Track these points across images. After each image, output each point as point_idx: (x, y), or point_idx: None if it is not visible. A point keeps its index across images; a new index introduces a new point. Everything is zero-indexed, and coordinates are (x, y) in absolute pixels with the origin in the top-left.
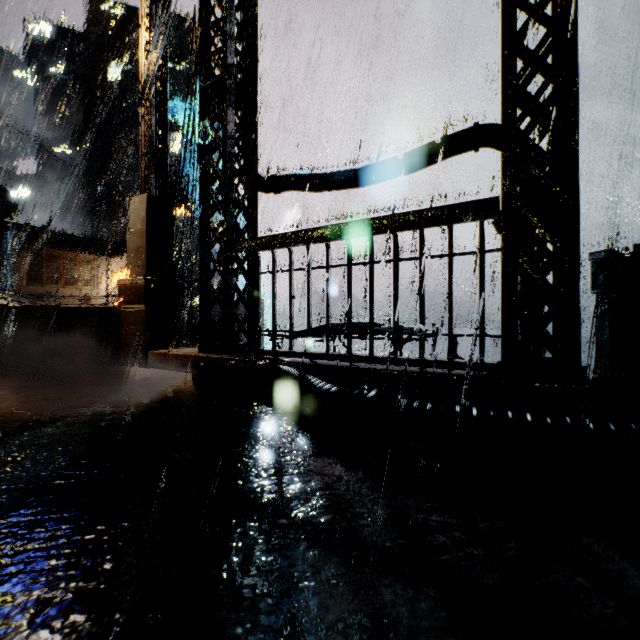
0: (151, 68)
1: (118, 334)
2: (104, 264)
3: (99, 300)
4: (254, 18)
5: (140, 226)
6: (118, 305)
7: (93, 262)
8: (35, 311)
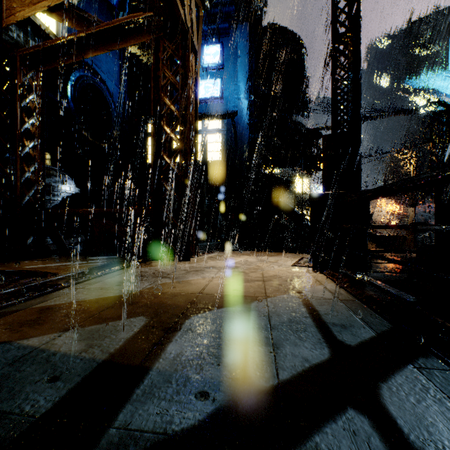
0: (415, 173)
1: (405, 243)
2: (385, 202)
3: (382, 221)
4: (449, 157)
5: (411, 215)
6: (405, 235)
7: (379, 202)
8: (383, 236)
